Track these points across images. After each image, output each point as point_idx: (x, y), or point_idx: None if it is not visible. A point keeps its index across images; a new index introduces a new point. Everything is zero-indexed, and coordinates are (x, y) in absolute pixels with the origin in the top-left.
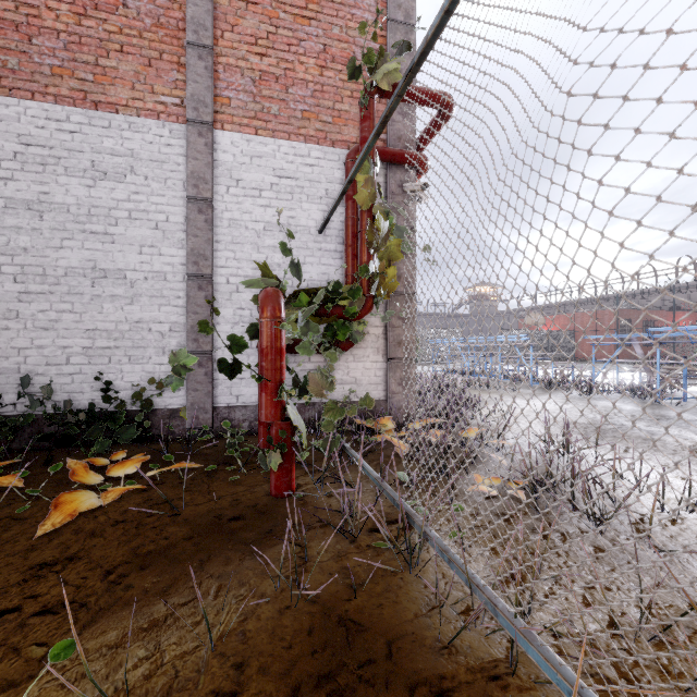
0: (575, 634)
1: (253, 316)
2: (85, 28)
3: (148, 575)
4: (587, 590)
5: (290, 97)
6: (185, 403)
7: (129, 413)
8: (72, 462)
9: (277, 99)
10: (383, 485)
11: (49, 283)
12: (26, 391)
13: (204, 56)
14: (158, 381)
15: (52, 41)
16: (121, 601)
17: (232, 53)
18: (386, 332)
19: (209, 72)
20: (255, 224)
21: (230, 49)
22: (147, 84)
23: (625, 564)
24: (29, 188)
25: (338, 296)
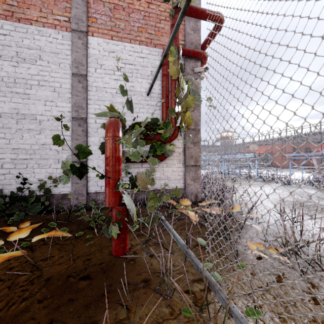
0: None
1: None
2: None
3: None
4: None
5: (131, 19)
6: (71, 190)
7: (38, 196)
8: None
9: (123, 20)
10: (188, 252)
11: None
12: None
13: None
14: (54, 178)
15: None
16: None
17: None
18: (184, 151)
19: (84, 3)
20: (111, 90)
21: None
22: (49, 9)
23: None
24: None
25: (157, 128)
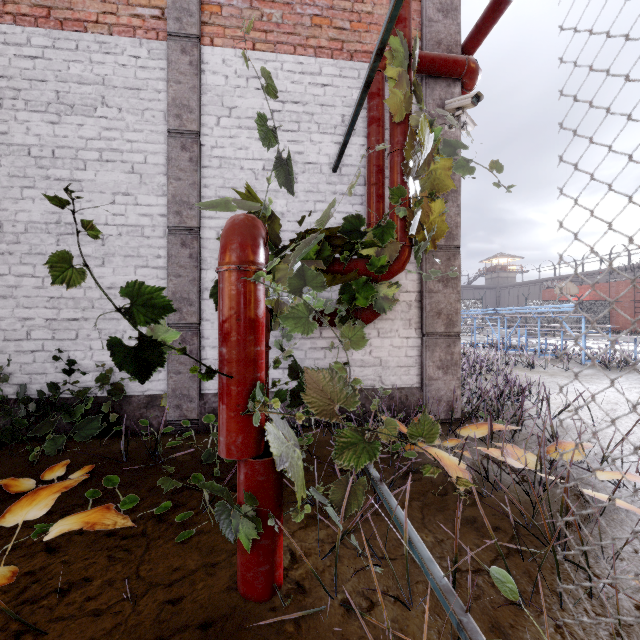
0: None
1: None
2: None
3: None
4: None
5: None
6: (166, 388)
7: (98, 400)
8: None
9: (279, 3)
10: (468, 628)
11: (7, 242)
12: None
13: None
14: None
15: None
16: None
17: None
18: (420, 299)
19: None
20: (252, 163)
21: None
22: None
23: None
24: None
25: (359, 243)
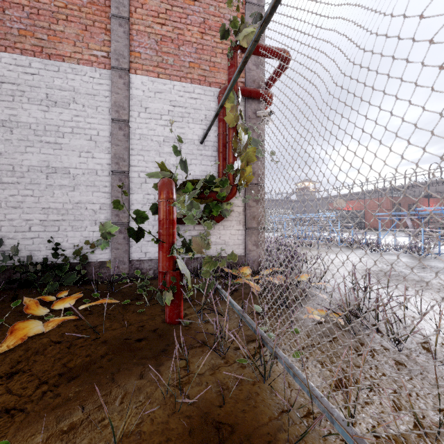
0: (391, 434)
1: (156, 199)
2: (42, 4)
3: (72, 385)
4: (395, 396)
5: (181, 53)
6: (110, 257)
7: (71, 264)
8: (27, 299)
9: (172, 54)
10: (244, 315)
11: (17, 176)
12: (1, 250)
13: (123, 24)
14: (91, 243)
15: (19, 12)
16: (49, 408)
17: (142, 23)
18: (245, 210)
19: (126, 35)
20: (157, 138)
21: (140, 20)
22: (84, 42)
23: (419, 374)
24: (3, 112)
25: (213, 185)
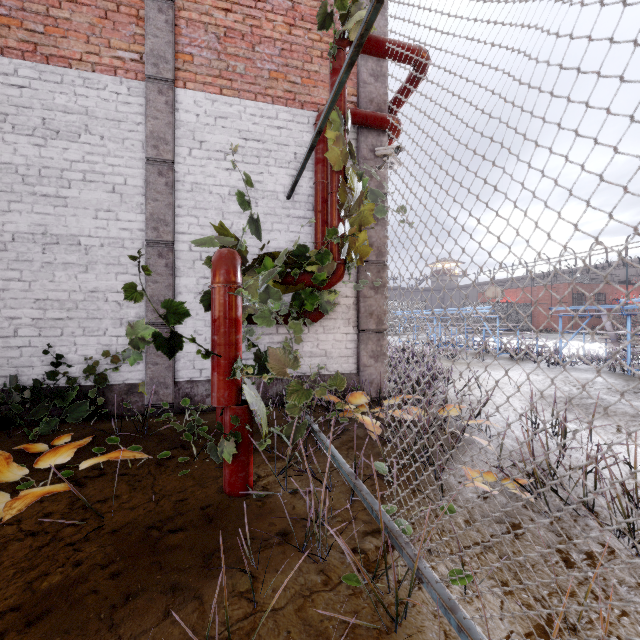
0: None
1: None
2: None
3: (31, 637)
4: None
5: (256, 56)
6: (144, 377)
7: (82, 388)
8: None
9: (243, 57)
10: (358, 484)
11: None
12: None
13: (164, 8)
14: (114, 355)
15: None
16: None
17: (195, 8)
18: (357, 303)
19: (170, 26)
20: (219, 189)
21: (193, 3)
22: (103, 37)
23: None
24: None
25: (306, 262)
